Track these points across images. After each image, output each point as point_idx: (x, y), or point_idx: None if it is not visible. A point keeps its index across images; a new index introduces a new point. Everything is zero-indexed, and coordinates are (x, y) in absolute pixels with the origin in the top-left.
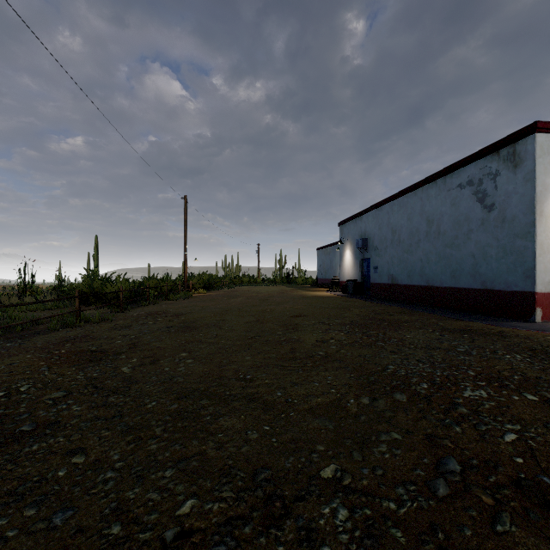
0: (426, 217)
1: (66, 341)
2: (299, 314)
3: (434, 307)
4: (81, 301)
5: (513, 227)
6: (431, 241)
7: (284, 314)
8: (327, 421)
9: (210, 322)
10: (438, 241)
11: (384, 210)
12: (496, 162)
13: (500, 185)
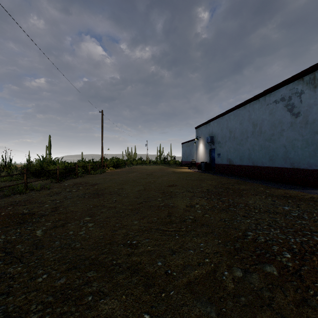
0: (252, 122)
1: (10, 205)
2: (172, 184)
3: (258, 179)
4: (35, 175)
5: (313, 127)
6: (256, 137)
7: (163, 185)
8: (208, 306)
9: (113, 190)
10: (260, 137)
11: (224, 118)
12: (301, 85)
13: (304, 99)
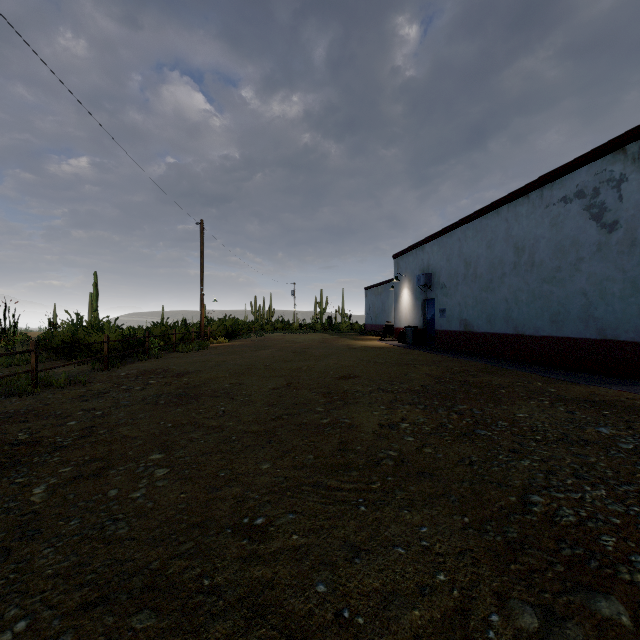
0: (514, 244)
1: None
2: (347, 373)
3: (526, 362)
4: (61, 354)
5: None
6: (521, 275)
7: (327, 375)
8: None
9: (221, 388)
10: (532, 274)
11: (454, 236)
12: (620, 163)
13: (627, 194)
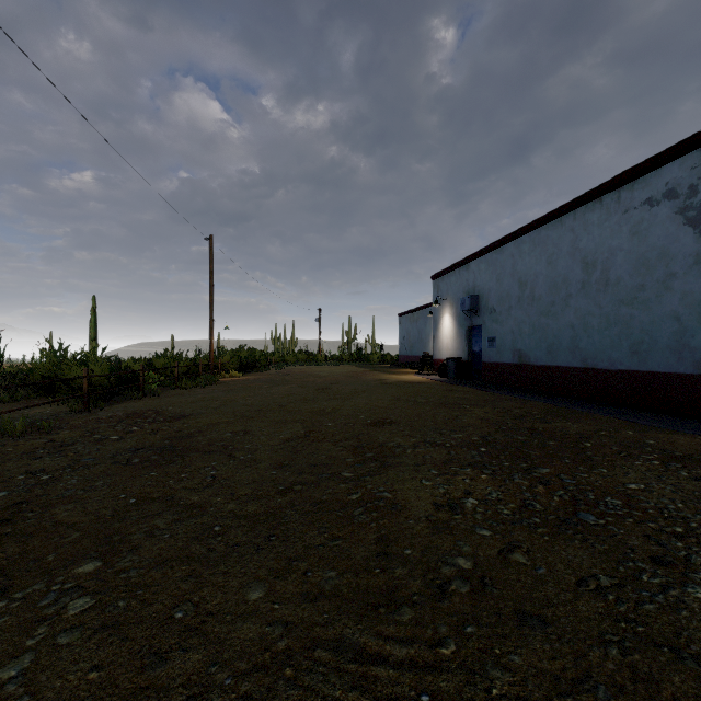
0: (582, 258)
1: None
2: (382, 418)
3: (598, 402)
4: (40, 390)
5: None
6: (592, 296)
7: (357, 420)
8: None
9: (220, 438)
10: (605, 295)
11: (506, 252)
12: None
13: None
